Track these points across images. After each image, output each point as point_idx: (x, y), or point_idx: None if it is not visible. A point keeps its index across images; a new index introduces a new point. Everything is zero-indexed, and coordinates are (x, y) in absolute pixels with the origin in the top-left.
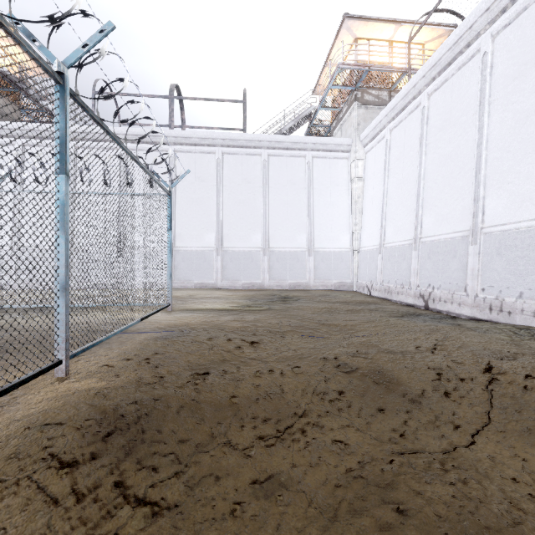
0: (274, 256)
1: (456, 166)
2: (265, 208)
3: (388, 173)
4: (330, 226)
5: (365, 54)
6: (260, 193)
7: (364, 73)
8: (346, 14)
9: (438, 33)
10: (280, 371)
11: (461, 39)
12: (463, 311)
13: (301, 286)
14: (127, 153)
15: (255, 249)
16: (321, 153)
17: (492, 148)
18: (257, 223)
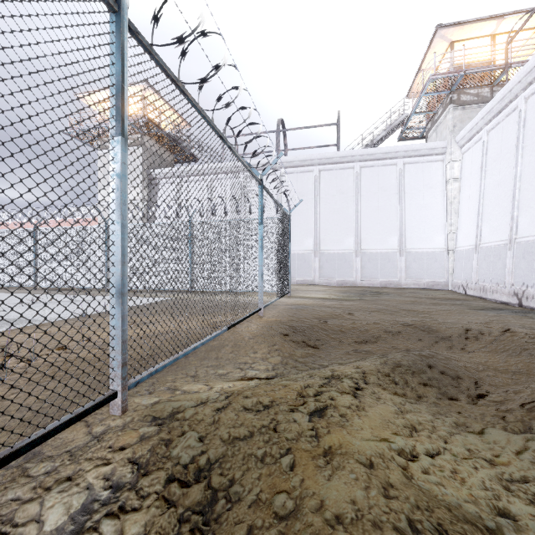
0: (366, 257)
1: None
2: (357, 215)
3: (484, 174)
4: (423, 227)
5: (460, 60)
6: (352, 202)
7: (459, 78)
8: (439, 25)
9: None
10: (366, 322)
11: None
12: None
13: (392, 284)
14: (275, 202)
15: (348, 251)
16: (413, 159)
17: None
18: (350, 228)
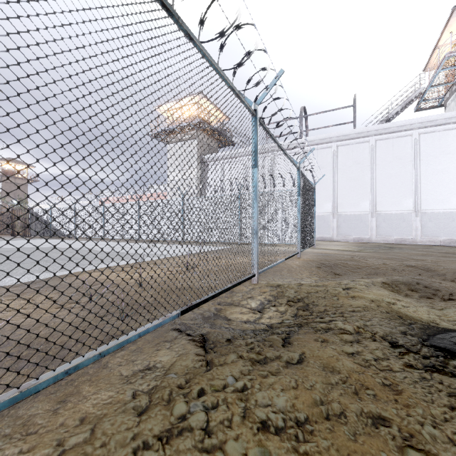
0: (381, 217)
1: None
2: (372, 181)
3: None
4: (439, 190)
5: None
6: (368, 170)
7: None
8: (455, 6)
9: None
10: (377, 263)
11: None
12: None
13: (407, 241)
14: (306, 179)
15: (363, 213)
16: (429, 129)
17: None
18: (366, 193)
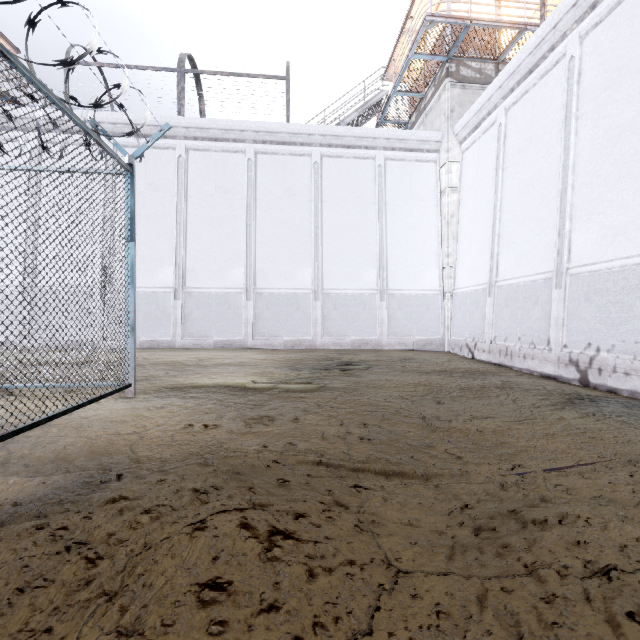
0: (330, 301)
1: None
2: (317, 232)
3: (502, 174)
4: (411, 258)
5: (465, 2)
6: (310, 210)
7: (463, 32)
8: None
9: None
10: None
11: None
12: None
13: (369, 344)
14: None
15: (302, 291)
16: (397, 153)
17: None
18: (306, 254)
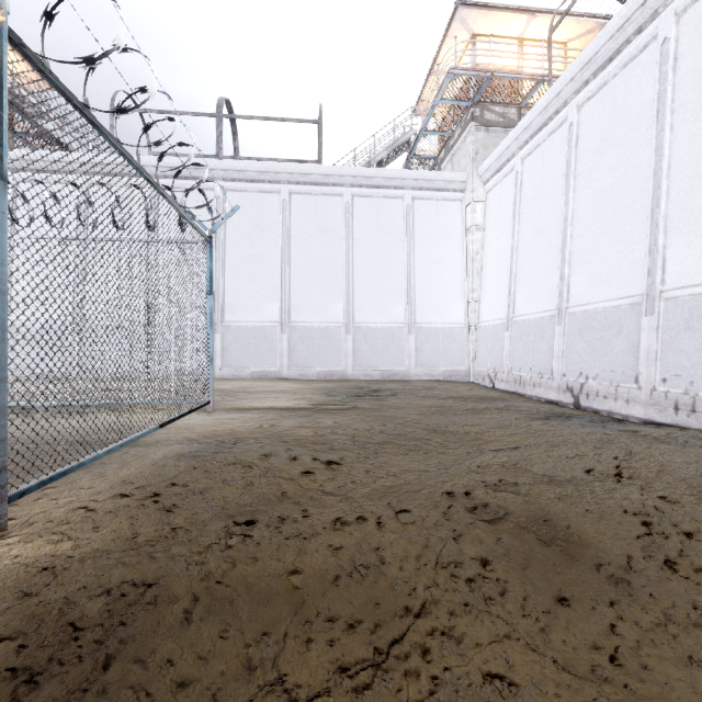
0: (361, 334)
1: (620, 205)
2: (348, 268)
3: (519, 218)
4: (438, 292)
5: (487, 55)
6: (341, 248)
7: (485, 82)
8: (460, 0)
9: (586, 27)
10: (376, 520)
11: (628, 22)
12: (633, 411)
13: (397, 375)
14: (134, 167)
15: (334, 324)
16: (425, 193)
17: (677, 175)
18: (338, 289)
